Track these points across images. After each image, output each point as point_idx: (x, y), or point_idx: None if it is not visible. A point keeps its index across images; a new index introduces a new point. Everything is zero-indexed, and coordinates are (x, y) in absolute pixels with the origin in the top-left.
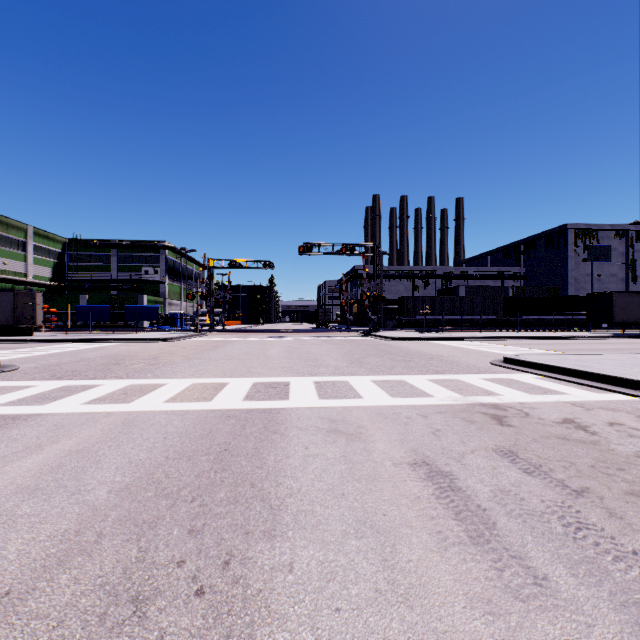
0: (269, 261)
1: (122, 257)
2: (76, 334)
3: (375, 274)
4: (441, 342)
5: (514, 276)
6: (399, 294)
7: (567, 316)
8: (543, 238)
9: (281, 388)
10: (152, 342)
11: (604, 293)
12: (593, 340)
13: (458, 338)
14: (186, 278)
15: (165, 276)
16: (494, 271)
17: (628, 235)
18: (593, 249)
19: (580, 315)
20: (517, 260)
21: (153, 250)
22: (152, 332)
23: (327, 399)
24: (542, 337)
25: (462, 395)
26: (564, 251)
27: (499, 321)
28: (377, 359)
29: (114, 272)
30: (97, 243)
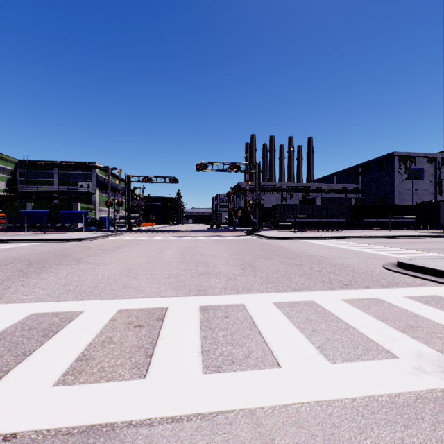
0: (174, 177)
1: (62, 174)
2: (13, 234)
3: (256, 187)
4: (313, 241)
5: (354, 190)
6: (271, 203)
7: (396, 219)
8: (375, 163)
9: (149, 328)
10: (67, 242)
11: (431, 202)
12: (430, 239)
13: (325, 237)
14: (109, 190)
15: (96, 189)
16: (340, 187)
17: (436, 161)
18: (412, 171)
19: (406, 219)
20: (356, 179)
21: (86, 169)
22: (78, 232)
23: (217, 371)
24: (390, 236)
25: (435, 348)
26: (391, 172)
27: (349, 223)
28: (268, 262)
29: (56, 186)
30: (42, 163)
